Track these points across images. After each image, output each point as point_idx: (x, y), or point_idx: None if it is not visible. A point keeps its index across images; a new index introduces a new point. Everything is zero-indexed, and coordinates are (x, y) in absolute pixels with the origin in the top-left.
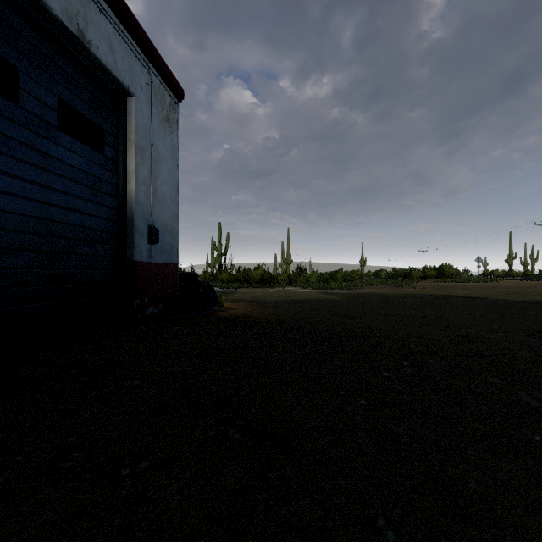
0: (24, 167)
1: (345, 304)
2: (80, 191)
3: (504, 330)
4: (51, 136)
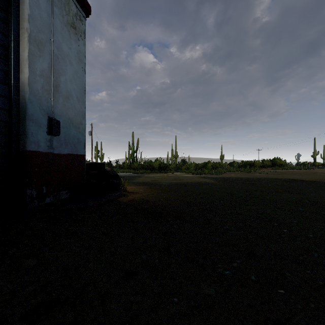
0: None
1: (221, 187)
2: None
3: None
4: None
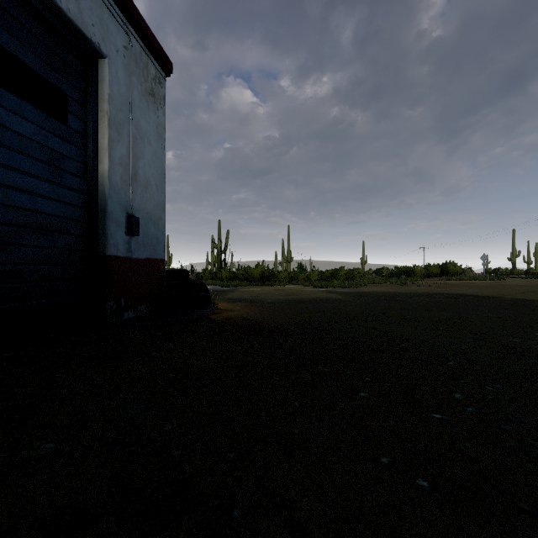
0: None
1: (351, 304)
2: (32, 167)
3: None
4: None
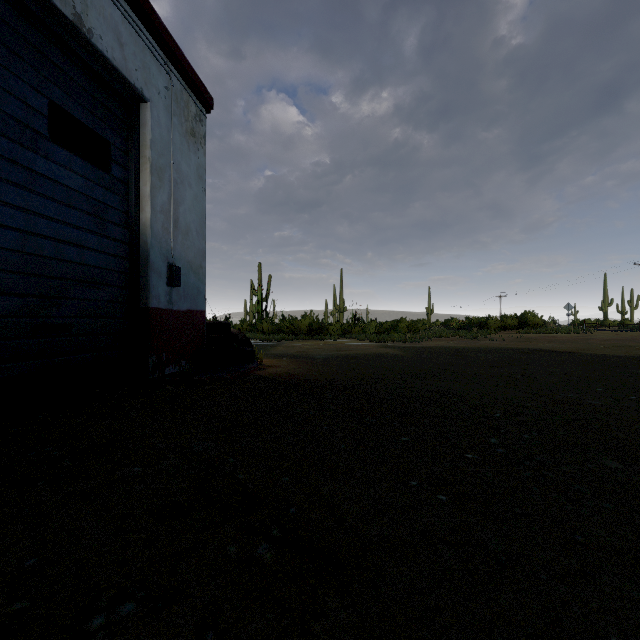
0: (3, 186)
1: (410, 360)
2: (79, 220)
3: (611, 394)
4: (39, 149)
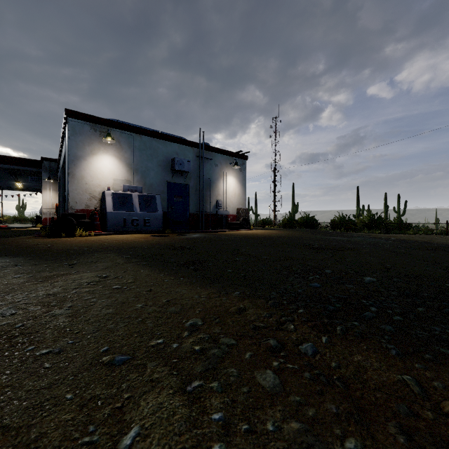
0: None
1: None
2: None
3: None
4: None
